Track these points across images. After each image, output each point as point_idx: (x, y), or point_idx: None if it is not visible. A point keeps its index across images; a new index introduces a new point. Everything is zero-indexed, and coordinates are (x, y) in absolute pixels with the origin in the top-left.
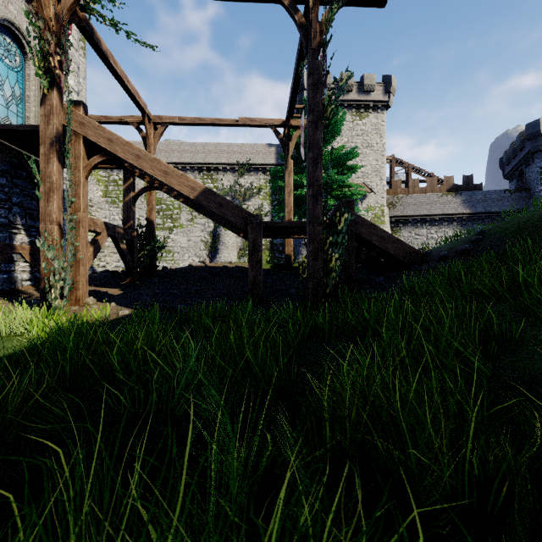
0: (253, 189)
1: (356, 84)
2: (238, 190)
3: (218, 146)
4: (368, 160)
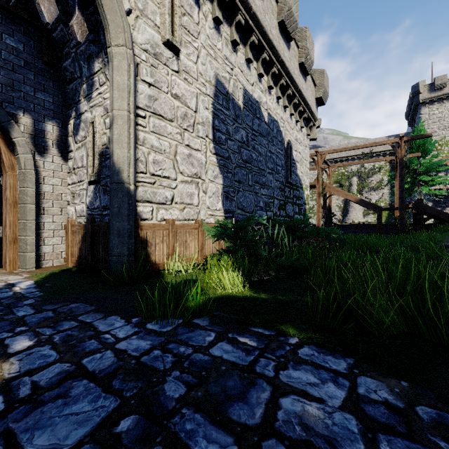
0: (375, 169)
1: None
2: (363, 171)
3: (348, 145)
4: None
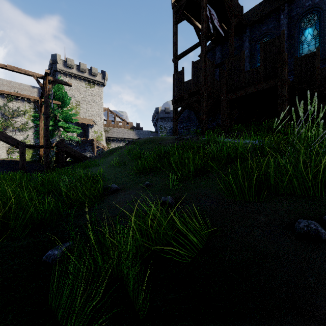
0: (20, 111)
1: (88, 70)
2: (7, 110)
3: None
4: (95, 108)
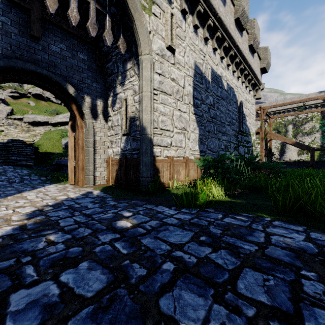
0: (308, 118)
1: None
2: (297, 120)
3: (285, 100)
4: None
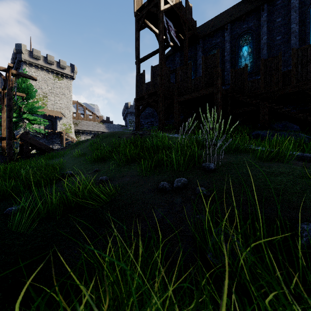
0: None
1: (56, 62)
2: None
3: None
4: (63, 101)
